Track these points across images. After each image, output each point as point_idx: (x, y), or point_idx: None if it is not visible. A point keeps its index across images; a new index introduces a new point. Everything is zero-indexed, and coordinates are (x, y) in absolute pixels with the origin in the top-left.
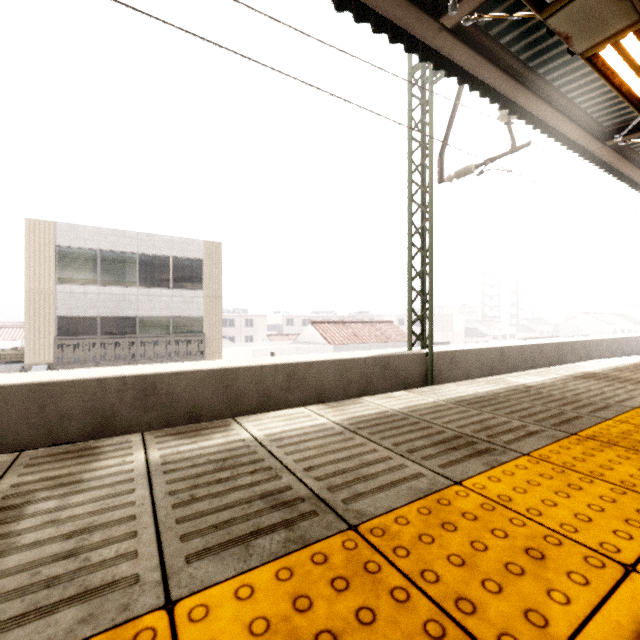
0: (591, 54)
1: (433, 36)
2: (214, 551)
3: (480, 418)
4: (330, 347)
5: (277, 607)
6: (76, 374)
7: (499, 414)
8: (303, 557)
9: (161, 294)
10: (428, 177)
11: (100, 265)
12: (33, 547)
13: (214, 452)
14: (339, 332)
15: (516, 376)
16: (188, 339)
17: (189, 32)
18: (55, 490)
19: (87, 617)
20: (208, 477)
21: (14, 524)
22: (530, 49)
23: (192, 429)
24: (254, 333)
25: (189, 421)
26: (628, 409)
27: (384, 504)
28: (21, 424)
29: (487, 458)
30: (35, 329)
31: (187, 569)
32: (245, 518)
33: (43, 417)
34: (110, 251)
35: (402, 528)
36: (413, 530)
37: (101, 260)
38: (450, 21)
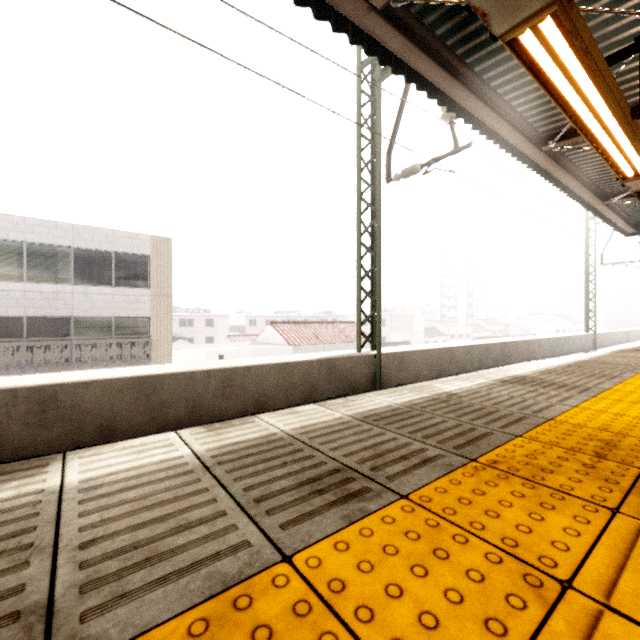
0: (511, 38)
1: (362, 16)
2: None
3: (378, 440)
4: (289, 348)
5: None
6: None
7: (403, 433)
8: None
9: (101, 292)
10: (377, 175)
11: (27, 259)
12: None
13: None
14: (299, 332)
15: (445, 382)
16: (132, 341)
17: None
18: None
19: None
20: None
21: None
22: (465, 44)
23: None
24: (215, 334)
25: (101, 437)
26: (542, 421)
27: (146, 616)
28: None
29: (353, 506)
30: None
31: None
32: None
33: None
34: (39, 244)
35: None
36: None
37: (28, 254)
38: (378, 1)
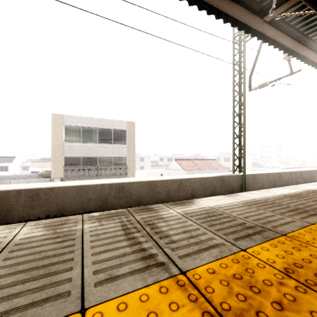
0: None
1: (259, 25)
2: (240, 239)
3: (301, 202)
4: (185, 172)
5: (280, 253)
6: (91, 182)
7: (309, 201)
8: (274, 242)
9: (108, 146)
10: (243, 88)
11: (82, 133)
12: (176, 235)
13: (199, 211)
14: (189, 164)
15: (303, 185)
16: (120, 167)
17: (151, 34)
18: (158, 220)
19: (221, 251)
20: (208, 218)
21: (160, 229)
22: (306, 26)
23: (179, 203)
24: (144, 165)
25: (137, 204)
26: None
27: (289, 229)
28: (73, 203)
29: None
30: (55, 162)
31: (237, 242)
32: (239, 231)
33: (81, 200)
34: (86, 127)
35: (303, 236)
36: (308, 237)
37: (82, 131)
38: (268, 18)
